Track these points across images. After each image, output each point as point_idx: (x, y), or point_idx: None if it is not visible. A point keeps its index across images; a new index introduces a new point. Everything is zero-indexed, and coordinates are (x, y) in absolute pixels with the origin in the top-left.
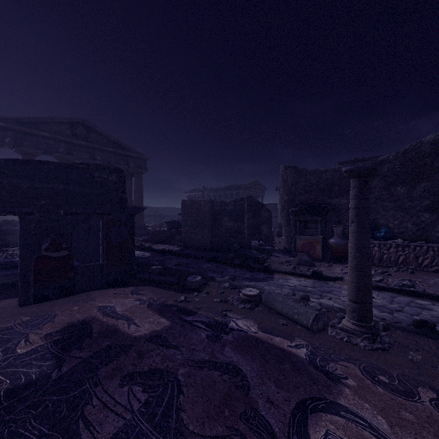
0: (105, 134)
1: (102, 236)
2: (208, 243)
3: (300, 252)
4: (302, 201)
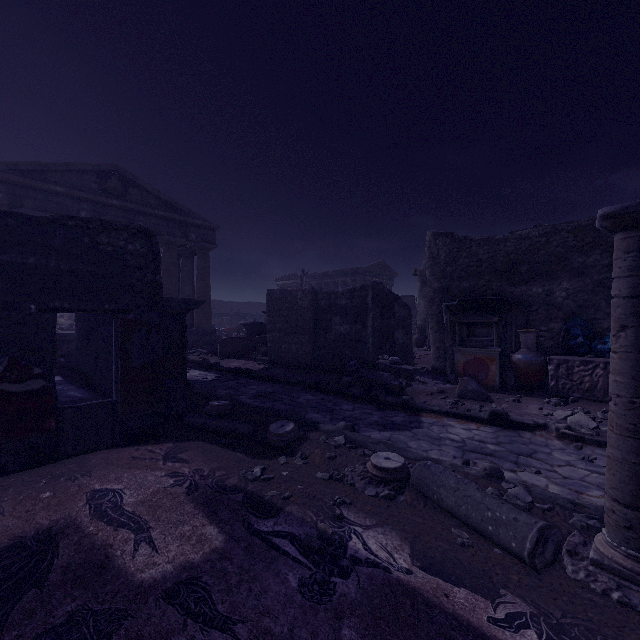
0: (152, 189)
1: (115, 351)
2: (309, 359)
3: (461, 376)
4: (463, 290)
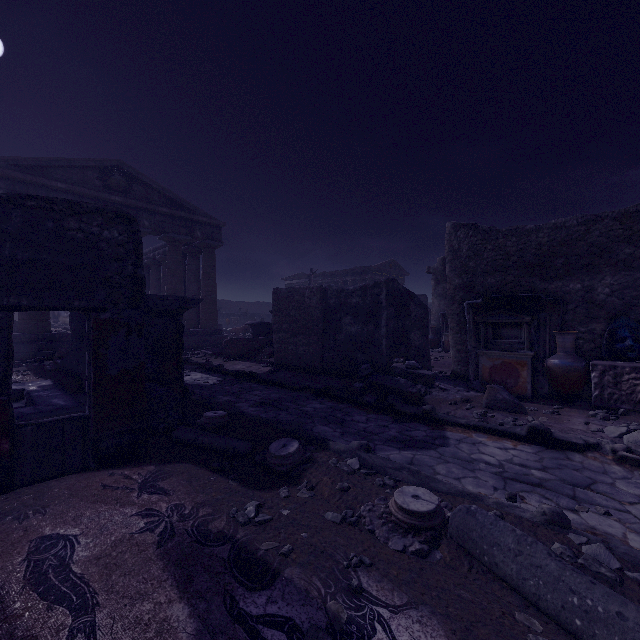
0: (156, 185)
1: (88, 356)
2: (317, 361)
3: (487, 382)
4: (488, 286)
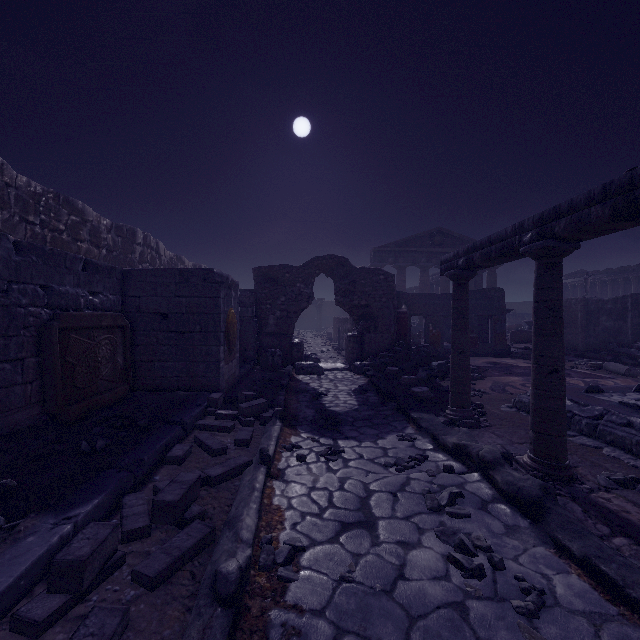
0: (458, 236)
1: (491, 328)
2: (581, 344)
3: None
4: None
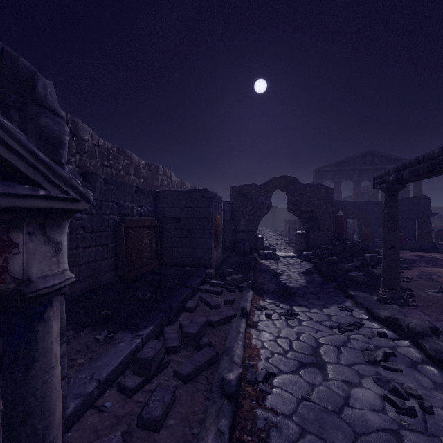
0: (387, 155)
1: (417, 228)
2: None
3: None
4: None
